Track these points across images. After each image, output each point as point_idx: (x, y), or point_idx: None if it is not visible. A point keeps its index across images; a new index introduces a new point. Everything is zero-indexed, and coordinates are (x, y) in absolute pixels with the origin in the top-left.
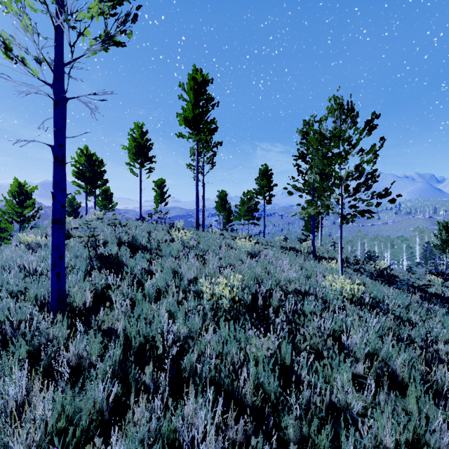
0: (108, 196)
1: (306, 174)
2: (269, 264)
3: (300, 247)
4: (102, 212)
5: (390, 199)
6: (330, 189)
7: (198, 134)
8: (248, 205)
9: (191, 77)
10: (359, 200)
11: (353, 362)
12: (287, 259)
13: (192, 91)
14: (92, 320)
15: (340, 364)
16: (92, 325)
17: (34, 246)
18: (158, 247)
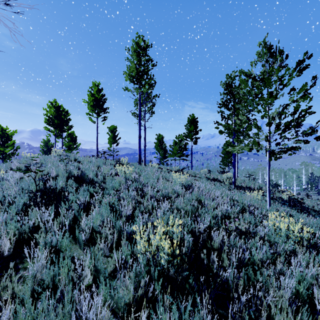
0: (73, 138)
1: (228, 119)
2: (203, 196)
3: (221, 178)
4: (62, 150)
5: (316, 137)
6: (258, 127)
7: (140, 87)
8: (179, 145)
9: (134, 42)
10: (284, 138)
11: None
12: (219, 191)
13: (135, 53)
14: None
15: None
16: None
17: None
18: (104, 180)
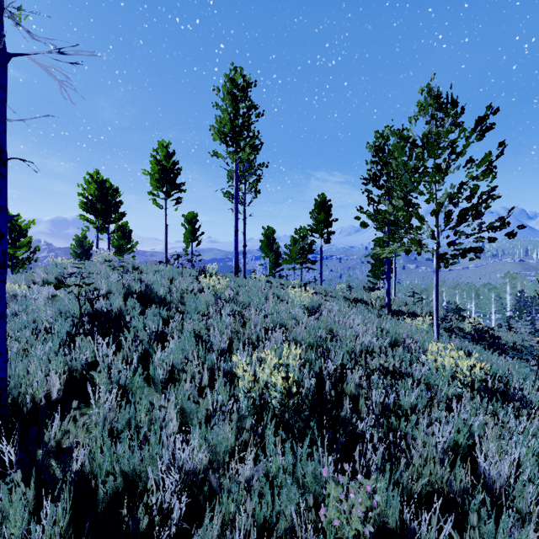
0: (126, 233)
1: (379, 202)
2: (335, 324)
3: (369, 298)
4: (111, 253)
5: (508, 232)
6: (420, 218)
7: (238, 151)
8: (300, 245)
9: (228, 78)
10: (461, 234)
11: (519, 525)
12: (360, 316)
13: (230, 96)
14: (46, 432)
15: (499, 536)
16: (45, 439)
17: (9, 298)
18: (181, 299)
